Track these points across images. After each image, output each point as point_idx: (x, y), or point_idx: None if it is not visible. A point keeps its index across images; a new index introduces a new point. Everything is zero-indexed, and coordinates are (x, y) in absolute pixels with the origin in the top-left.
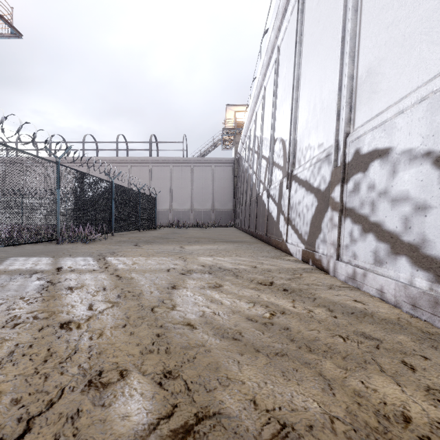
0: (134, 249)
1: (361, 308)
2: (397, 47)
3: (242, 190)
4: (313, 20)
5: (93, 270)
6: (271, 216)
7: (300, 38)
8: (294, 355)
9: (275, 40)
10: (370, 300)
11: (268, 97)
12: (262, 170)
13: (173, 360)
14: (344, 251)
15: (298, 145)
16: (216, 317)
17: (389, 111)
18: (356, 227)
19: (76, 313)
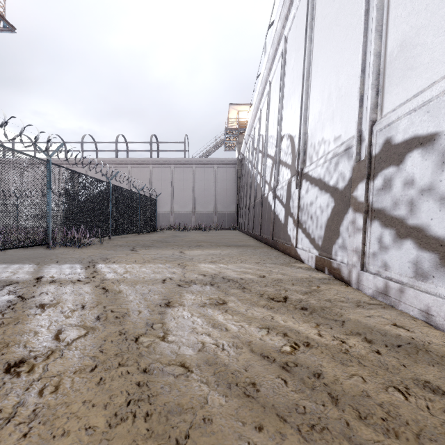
0: (129, 255)
1: (407, 337)
2: (444, 8)
3: (245, 191)
4: (326, 1)
5: (78, 281)
6: (278, 218)
7: (311, 22)
8: (339, 430)
9: (282, 30)
10: (412, 323)
11: (274, 92)
12: (267, 170)
13: (154, 441)
14: (371, 260)
15: (309, 140)
16: (219, 354)
17: (435, 88)
18: (387, 231)
19: (36, 346)
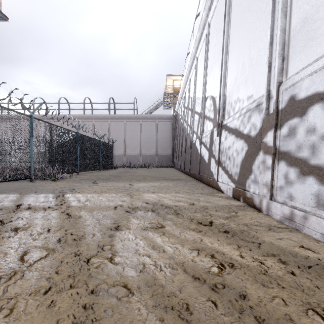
0: (91, 186)
1: (314, 258)
2: None
3: (178, 139)
4: None
5: (48, 208)
6: (203, 159)
7: (229, 10)
8: None
9: (206, 18)
10: (316, 245)
11: (200, 65)
12: (195, 123)
13: None
14: (278, 192)
15: (227, 99)
16: (157, 275)
17: None
18: (292, 169)
19: (3, 267)
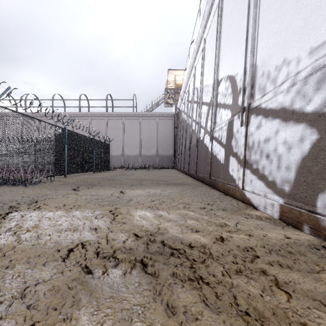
0: (66, 196)
1: None
2: None
3: (181, 137)
4: None
5: None
6: (216, 158)
7: None
8: None
9: None
10: None
11: (209, 46)
12: (202, 116)
13: None
14: None
15: (260, 70)
16: None
17: None
18: None
19: None
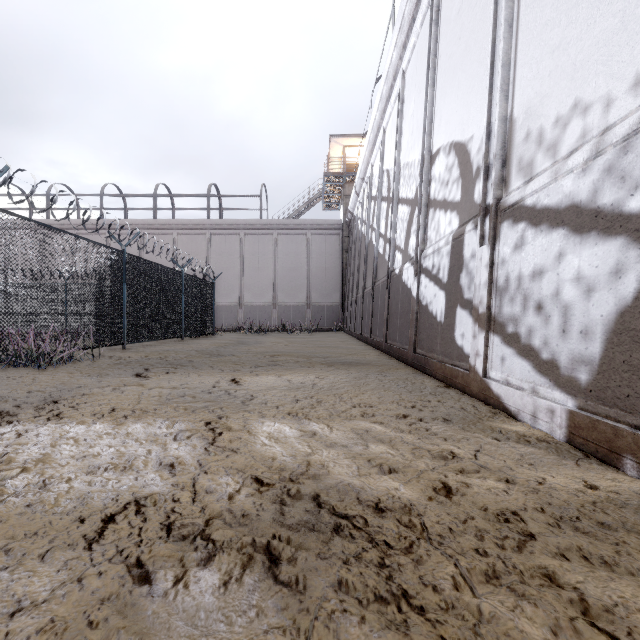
0: (119, 390)
1: None
2: None
3: (356, 270)
4: None
5: None
6: (428, 312)
7: None
8: None
9: None
10: None
11: (412, 85)
12: (399, 227)
13: None
14: None
15: (521, 128)
16: None
17: None
18: None
19: None
